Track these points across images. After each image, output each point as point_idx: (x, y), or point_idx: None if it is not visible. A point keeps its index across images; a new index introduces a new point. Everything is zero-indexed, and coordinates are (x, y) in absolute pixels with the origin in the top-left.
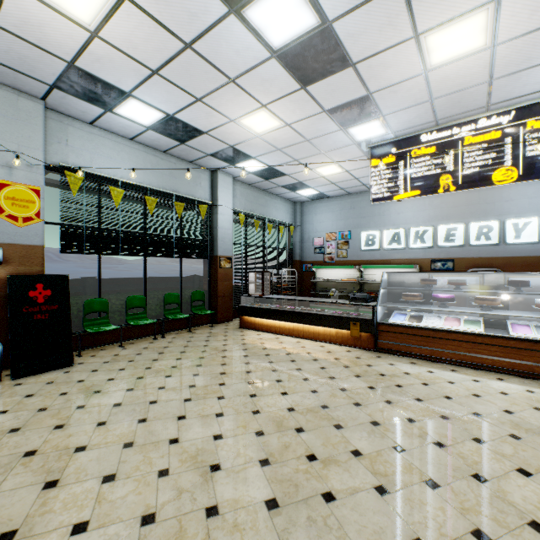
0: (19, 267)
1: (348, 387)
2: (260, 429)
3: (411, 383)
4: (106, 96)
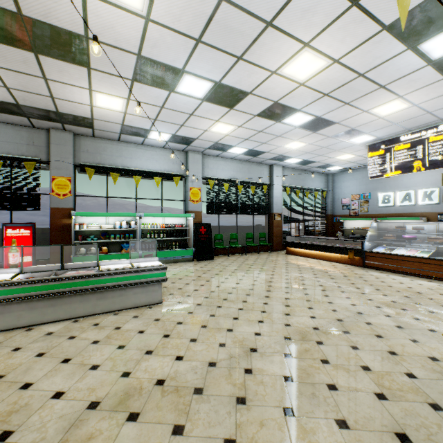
0: (195, 220)
1: (332, 275)
2: (287, 278)
3: (369, 277)
4: (225, 148)
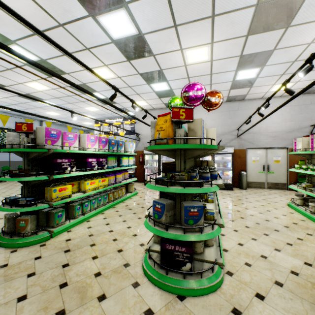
0: None
1: None
2: None
3: None
4: None
